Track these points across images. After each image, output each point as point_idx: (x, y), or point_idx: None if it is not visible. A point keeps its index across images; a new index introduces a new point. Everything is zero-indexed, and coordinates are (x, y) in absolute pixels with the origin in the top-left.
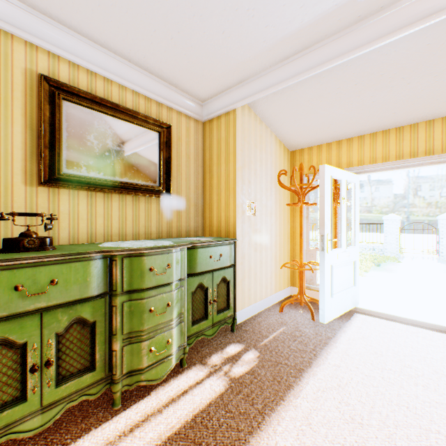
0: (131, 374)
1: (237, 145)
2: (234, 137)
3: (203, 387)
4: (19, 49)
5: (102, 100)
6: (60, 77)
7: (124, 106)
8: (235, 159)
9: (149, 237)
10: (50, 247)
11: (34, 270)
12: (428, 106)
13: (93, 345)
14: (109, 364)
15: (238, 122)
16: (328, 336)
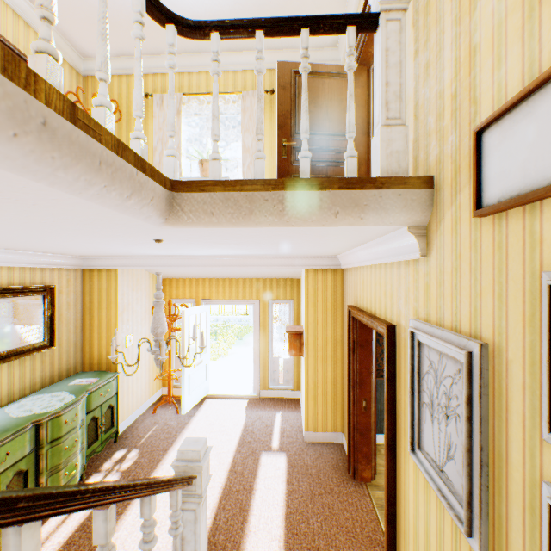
0: None
1: (119, 297)
2: (116, 290)
3: None
4: None
5: None
6: None
7: (15, 286)
8: (118, 308)
9: (34, 387)
10: None
11: None
12: (242, 275)
13: (26, 485)
14: None
15: (120, 279)
16: (186, 422)
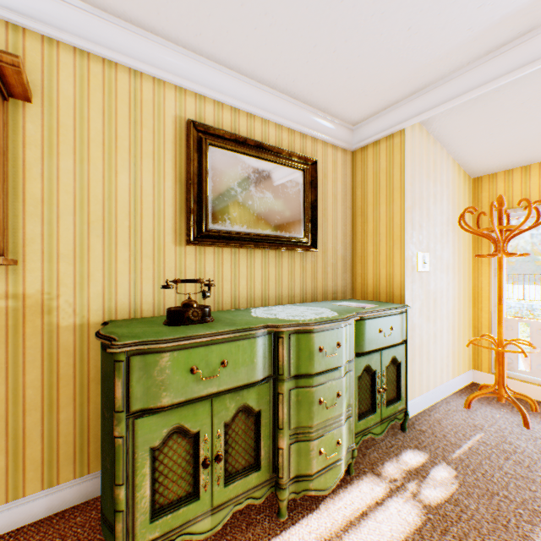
0: (297, 479)
1: (405, 178)
2: (401, 168)
3: (387, 511)
4: (169, 96)
5: (246, 140)
6: (206, 119)
7: (267, 143)
8: (403, 196)
9: (292, 300)
10: (210, 319)
11: (206, 349)
12: None
13: (256, 439)
14: (273, 462)
15: (406, 147)
16: None
